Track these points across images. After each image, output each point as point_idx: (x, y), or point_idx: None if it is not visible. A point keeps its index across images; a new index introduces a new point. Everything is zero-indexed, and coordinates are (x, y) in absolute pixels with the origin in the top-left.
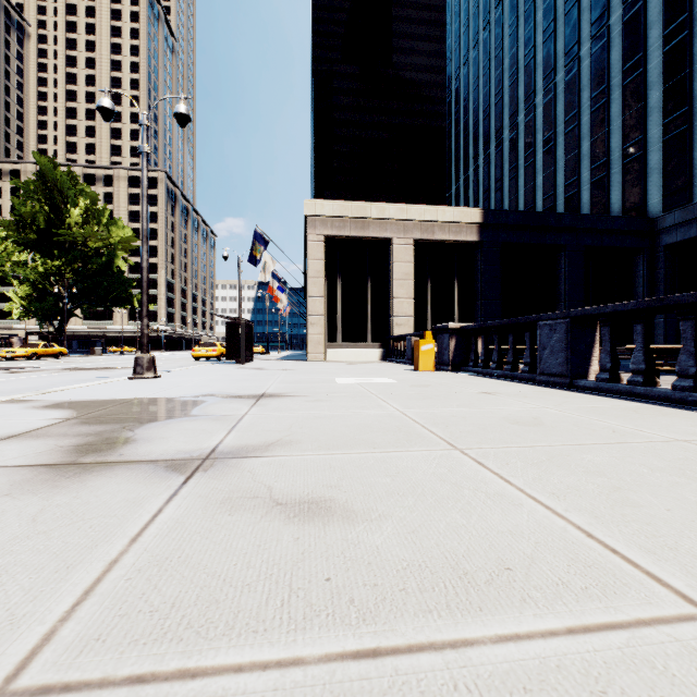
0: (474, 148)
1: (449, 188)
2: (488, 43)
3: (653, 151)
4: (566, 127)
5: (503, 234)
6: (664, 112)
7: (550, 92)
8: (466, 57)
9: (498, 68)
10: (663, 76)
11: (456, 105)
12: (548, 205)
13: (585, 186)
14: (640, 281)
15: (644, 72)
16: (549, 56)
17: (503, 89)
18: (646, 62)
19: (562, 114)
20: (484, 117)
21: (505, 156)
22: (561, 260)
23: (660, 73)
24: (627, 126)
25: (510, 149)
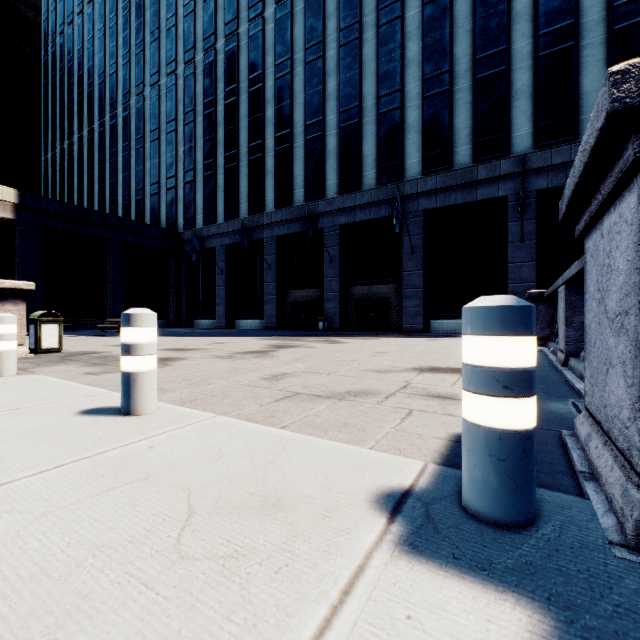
0: (69, 123)
1: (45, 152)
2: (82, 30)
3: (181, 188)
4: (137, 145)
5: (46, 219)
6: (185, 164)
7: (127, 109)
8: (62, 28)
9: (90, 60)
10: (184, 140)
11: (53, 69)
12: (126, 201)
13: (148, 196)
14: (173, 274)
15: (176, 131)
16: (126, 79)
17: (94, 83)
18: (178, 125)
19: (135, 133)
20: (78, 98)
21: (96, 145)
22: (109, 250)
23: (184, 137)
24: (169, 164)
25: (99, 141)
